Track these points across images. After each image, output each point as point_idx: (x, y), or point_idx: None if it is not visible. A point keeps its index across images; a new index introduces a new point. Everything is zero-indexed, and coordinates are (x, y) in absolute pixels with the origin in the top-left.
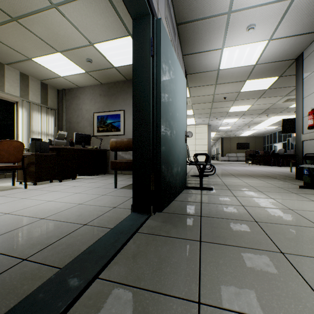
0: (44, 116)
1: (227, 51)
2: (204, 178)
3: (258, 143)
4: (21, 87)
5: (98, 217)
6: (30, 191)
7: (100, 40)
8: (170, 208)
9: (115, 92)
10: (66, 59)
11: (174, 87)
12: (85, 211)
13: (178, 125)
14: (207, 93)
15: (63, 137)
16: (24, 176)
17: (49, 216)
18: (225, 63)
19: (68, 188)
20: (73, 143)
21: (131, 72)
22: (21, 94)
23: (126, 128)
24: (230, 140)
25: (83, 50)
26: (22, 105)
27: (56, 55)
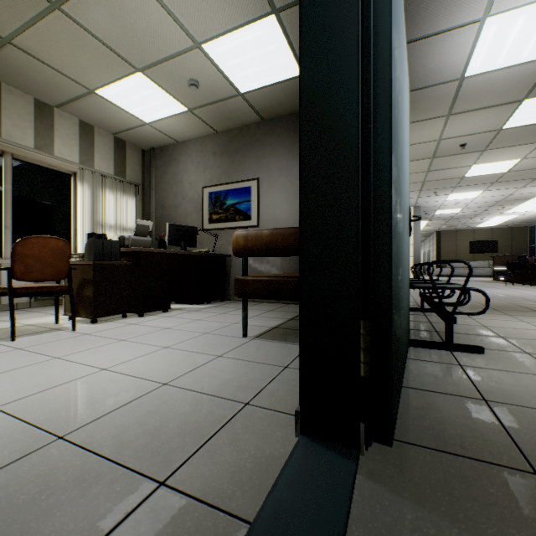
0: (119, 196)
1: (494, 24)
2: (431, 315)
3: (518, 241)
4: (81, 146)
5: (203, 444)
6: (78, 338)
7: (213, 34)
8: (406, 421)
9: (241, 147)
10: (152, 86)
11: (402, 82)
12: (172, 415)
13: (404, 188)
14: (425, 139)
15: (145, 231)
16: (72, 306)
17: (80, 426)
18: (481, 59)
19: (150, 333)
20: (165, 243)
21: (272, 103)
22: (82, 160)
23: (262, 214)
24: (455, 236)
25: (181, 61)
26: (82, 178)
27: (134, 78)
